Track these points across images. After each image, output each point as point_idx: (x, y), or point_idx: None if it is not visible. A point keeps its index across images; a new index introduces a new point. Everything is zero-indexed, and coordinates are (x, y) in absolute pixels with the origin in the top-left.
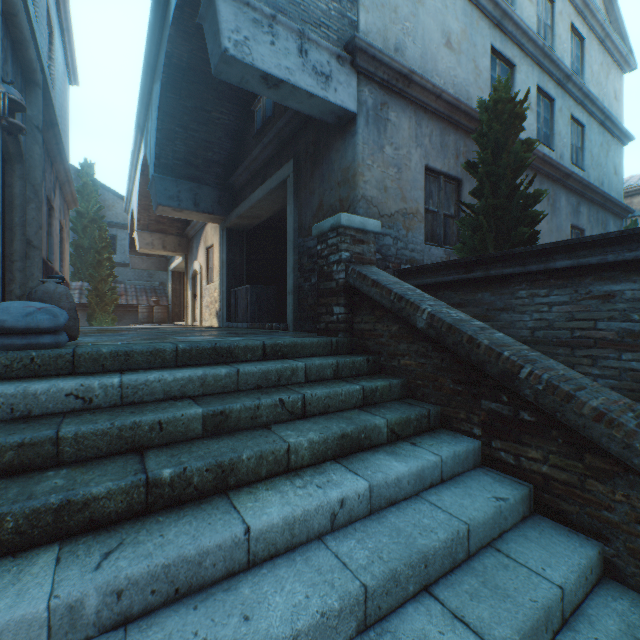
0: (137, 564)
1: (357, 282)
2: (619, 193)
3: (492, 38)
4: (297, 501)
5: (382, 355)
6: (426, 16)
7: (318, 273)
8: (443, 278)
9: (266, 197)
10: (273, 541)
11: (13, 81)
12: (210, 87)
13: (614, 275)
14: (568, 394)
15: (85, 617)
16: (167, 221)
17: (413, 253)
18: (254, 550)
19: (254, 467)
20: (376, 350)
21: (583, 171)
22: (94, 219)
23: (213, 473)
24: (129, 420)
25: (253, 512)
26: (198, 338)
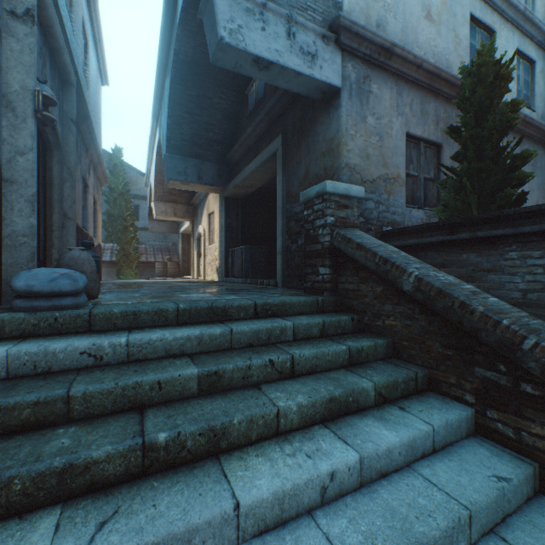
0: (127, 541)
1: (342, 245)
2: None
3: (472, 7)
4: (286, 473)
5: (366, 314)
6: None
7: (304, 236)
8: (426, 239)
9: (258, 169)
10: (262, 516)
11: (46, 80)
12: (211, 77)
13: None
14: None
15: None
16: (177, 192)
17: (394, 215)
18: (243, 526)
19: (245, 431)
20: (360, 309)
21: None
22: (122, 193)
23: (205, 437)
24: (131, 380)
25: (243, 483)
26: (198, 296)
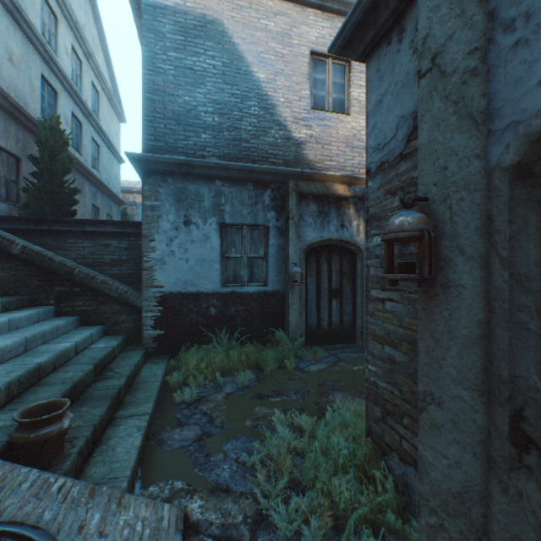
0: None
1: None
2: (119, 191)
3: (44, 69)
4: None
5: None
6: None
7: None
8: (17, 226)
9: None
10: None
11: None
12: None
13: (110, 237)
14: (94, 276)
15: None
16: None
17: None
18: None
19: None
20: None
21: (100, 173)
22: None
23: None
24: None
25: None
26: None
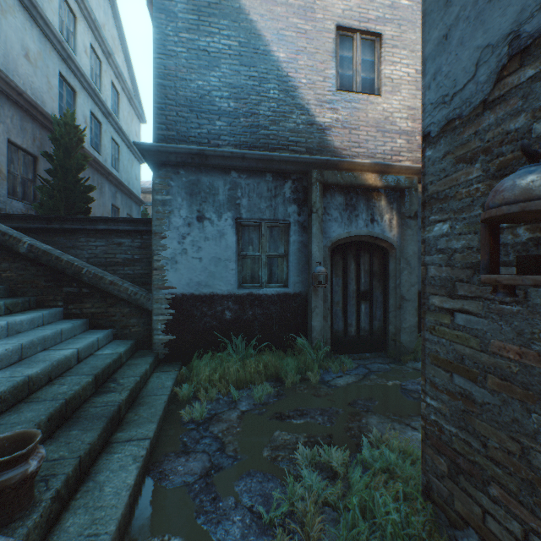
0: None
1: None
2: (139, 191)
3: (61, 67)
4: None
5: None
6: (9, 28)
7: None
8: (30, 225)
9: None
10: None
11: None
12: None
13: (123, 235)
14: (102, 277)
15: None
16: None
17: None
18: None
19: None
20: None
21: (119, 173)
22: None
23: None
24: None
25: None
26: None
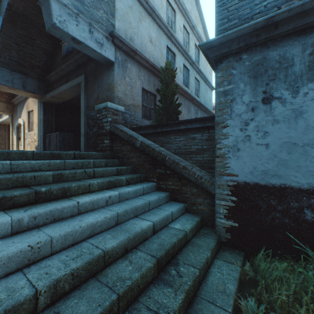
0: (40, 210)
1: (115, 130)
2: (211, 108)
3: (167, 43)
4: (94, 196)
5: (124, 158)
6: (142, 28)
7: (97, 126)
8: (148, 131)
9: (69, 89)
10: (87, 207)
11: None
12: (35, 27)
13: (195, 132)
14: (177, 162)
15: (24, 224)
16: None
17: (137, 121)
18: (80, 209)
19: (77, 190)
20: (122, 157)
21: (199, 98)
22: None
23: (61, 191)
24: (21, 174)
25: (79, 199)
26: None
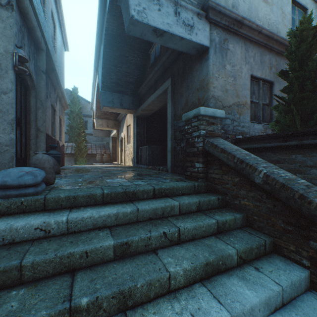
0: None
1: (210, 149)
2: None
3: None
4: None
5: (227, 195)
6: None
7: (185, 142)
8: (266, 144)
9: (156, 99)
10: None
11: (21, 46)
12: (127, 44)
13: None
14: None
15: None
16: (109, 113)
17: (243, 128)
18: None
19: (145, 291)
20: (223, 192)
21: None
22: (78, 113)
23: (117, 298)
24: (66, 252)
25: None
26: (118, 181)
